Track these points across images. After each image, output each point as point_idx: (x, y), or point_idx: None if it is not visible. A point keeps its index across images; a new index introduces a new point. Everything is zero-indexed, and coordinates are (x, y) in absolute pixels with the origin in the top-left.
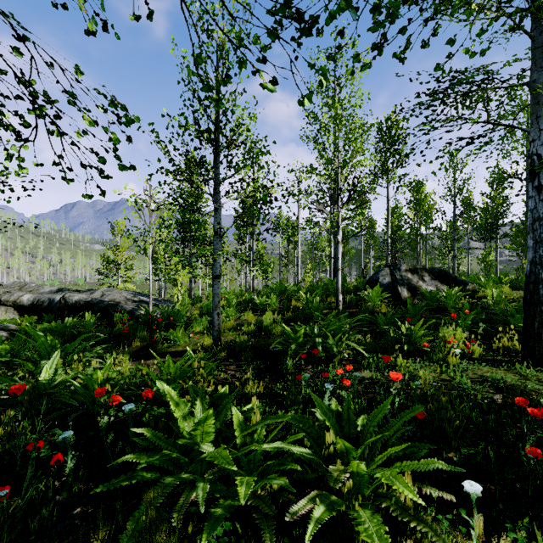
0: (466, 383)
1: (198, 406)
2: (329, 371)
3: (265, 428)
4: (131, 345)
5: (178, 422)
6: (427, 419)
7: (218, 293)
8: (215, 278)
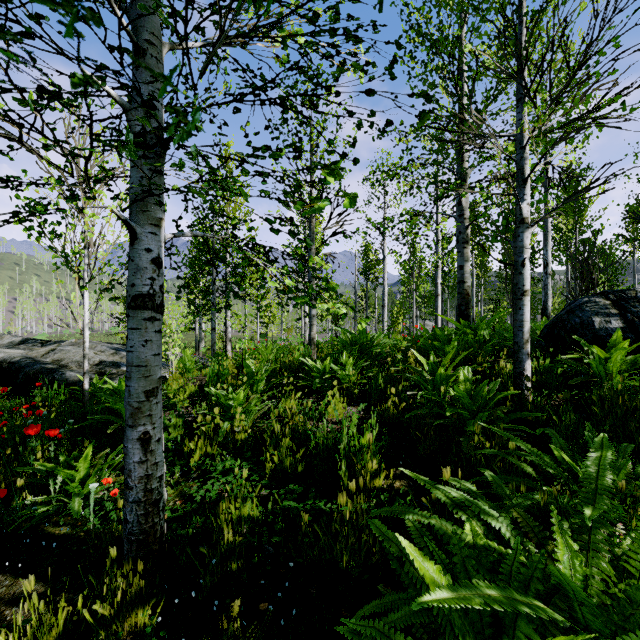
0: None
1: None
2: None
3: None
4: None
5: None
6: None
7: (145, 363)
8: (134, 307)
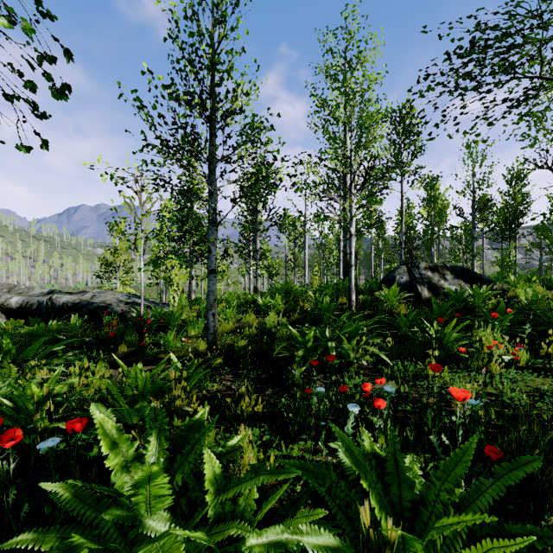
0: (520, 399)
1: (153, 446)
2: (345, 382)
3: (257, 486)
4: (117, 351)
5: (112, 476)
6: None
7: (213, 291)
8: (210, 273)
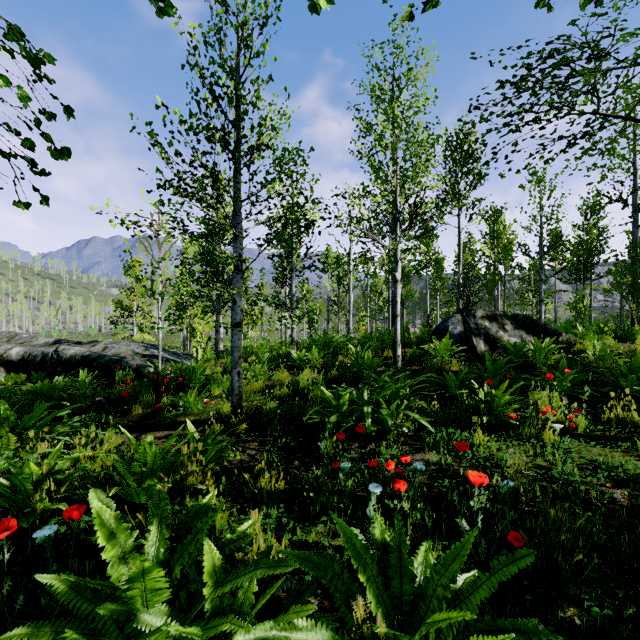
0: (571, 473)
1: (153, 535)
2: (382, 452)
3: (257, 578)
4: (131, 413)
5: (108, 568)
6: (525, 542)
7: (238, 347)
8: (235, 327)
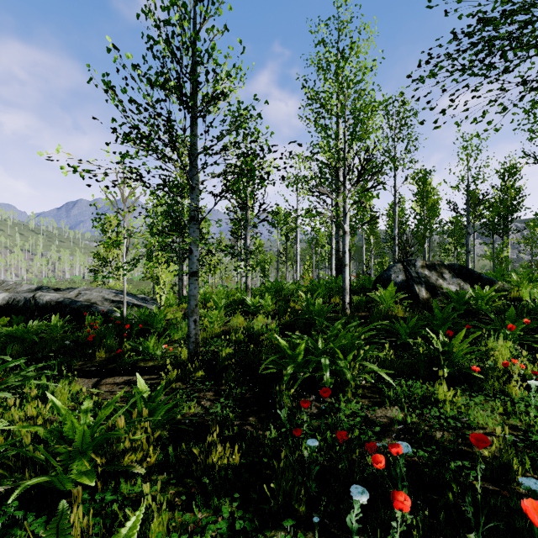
0: None
1: None
2: (341, 407)
3: None
4: (94, 357)
5: None
6: None
7: (195, 295)
8: (192, 276)
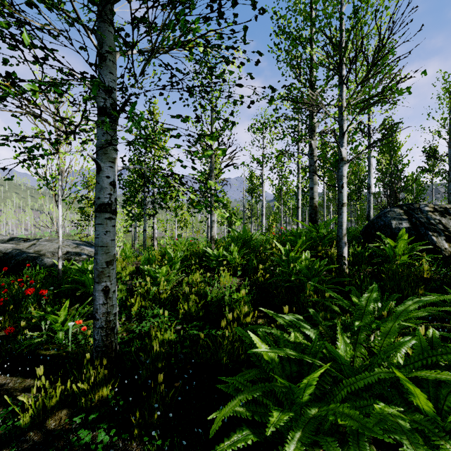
0: None
1: None
2: None
3: None
4: None
5: None
6: None
7: (106, 245)
8: (99, 211)
